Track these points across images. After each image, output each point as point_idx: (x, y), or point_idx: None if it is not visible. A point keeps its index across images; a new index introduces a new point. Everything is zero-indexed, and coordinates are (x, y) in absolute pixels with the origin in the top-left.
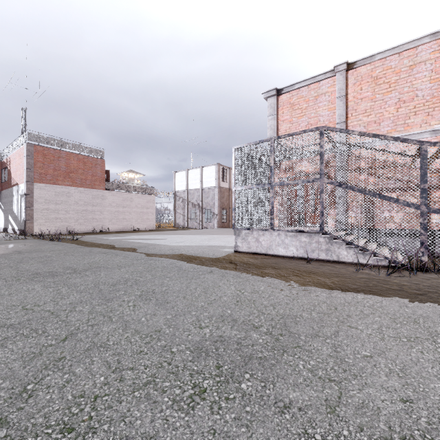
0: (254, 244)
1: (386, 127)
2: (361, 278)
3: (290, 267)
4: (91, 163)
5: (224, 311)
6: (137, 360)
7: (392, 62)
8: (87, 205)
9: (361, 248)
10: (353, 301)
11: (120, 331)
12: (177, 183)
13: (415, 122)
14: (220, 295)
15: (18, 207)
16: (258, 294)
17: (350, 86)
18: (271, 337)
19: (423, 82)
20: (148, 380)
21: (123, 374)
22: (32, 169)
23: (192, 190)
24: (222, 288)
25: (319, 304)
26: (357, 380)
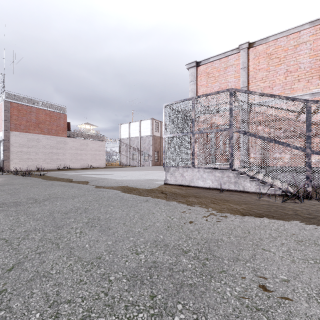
0: (179, 178)
1: (277, 91)
2: (263, 205)
3: (208, 196)
4: (55, 116)
5: (157, 236)
6: (76, 291)
7: (282, 42)
8: (53, 148)
9: (261, 181)
10: (262, 225)
11: (64, 258)
12: (121, 133)
13: (298, 87)
14: (154, 222)
15: None
16: (185, 220)
17: (250, 60)
18: (199, 261)
19: (304, 57)
20: (84, 315)
21: (59, 308)
22: (9, 120)
23: (133, 138)
24: (155, 215)
25: (235, 229)
26: (282, 308)
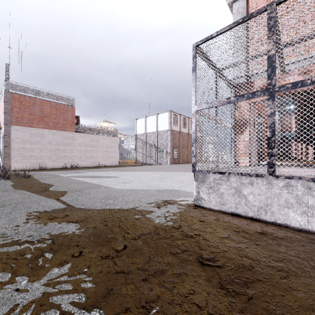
0: (231, 198)
1: None
2: None
3: None
4: (62, 109)
5: None
6: None
7: None
8: (59, 144)
9: None
10: None
11: None
12: (137, 128)
13: None
14: None
15: (2, 147)
16: None
17: None
18: None
19: None
20: None
21: None
22: (9, 113)
23: (150, 133)
24: None
25: None
26: None
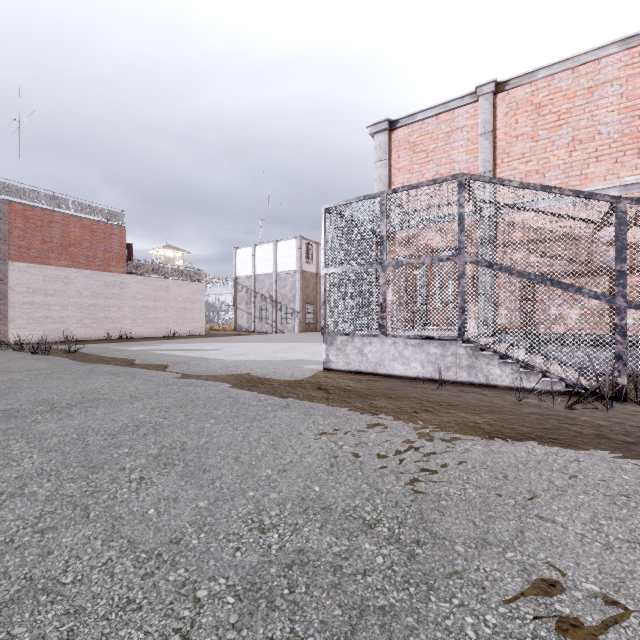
0: (355, 358)
1: (554, 180)
2: (530, 414)
3: (414, 395)
4: (103, 232)
5: (308, 488)
6: (115, 630)
7: (563, 81)
8: (97, 297)
9: (524, 364)
10: (531, 460)
11: (98, 543)
12: (238, 265)
13: (597, 173)
14: (301, 453)
15: None
16: (368, 449)
17: (499, 118)
18: (400, 549)
19: (608, 112)
20: None
21: None
22: (6, 240)
23: (262, 276)
24: (305, 437)
25: (475, 468)
26: None
